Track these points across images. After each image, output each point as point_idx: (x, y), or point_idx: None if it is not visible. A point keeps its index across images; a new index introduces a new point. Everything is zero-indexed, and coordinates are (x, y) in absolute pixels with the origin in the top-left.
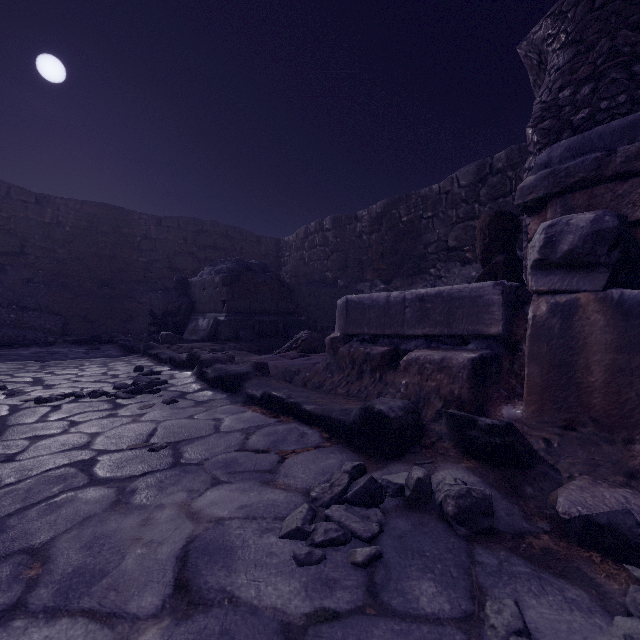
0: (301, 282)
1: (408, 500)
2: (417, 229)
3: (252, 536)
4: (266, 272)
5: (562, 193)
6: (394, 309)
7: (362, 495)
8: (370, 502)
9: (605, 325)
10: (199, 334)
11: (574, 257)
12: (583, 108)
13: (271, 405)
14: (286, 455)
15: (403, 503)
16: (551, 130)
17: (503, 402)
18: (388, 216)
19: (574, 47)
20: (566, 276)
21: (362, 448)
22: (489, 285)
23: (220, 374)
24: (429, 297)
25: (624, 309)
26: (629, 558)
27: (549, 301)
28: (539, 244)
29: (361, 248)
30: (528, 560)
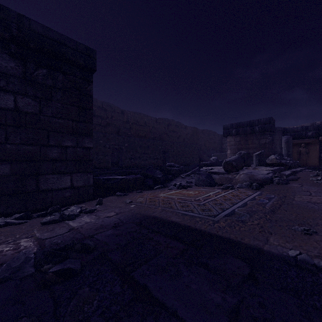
0: None
1: None
2: None
3: None
4: None
5: None
6: None
7: None
8: None
9: None
10: None
11: None
12: None
13: None
14: None
15: None
16: None
17: None
18: None
19: None
20: None
21: None
22: None
23: None
24: None
25: None
26: None
27: None
28: None
29: None
30: None
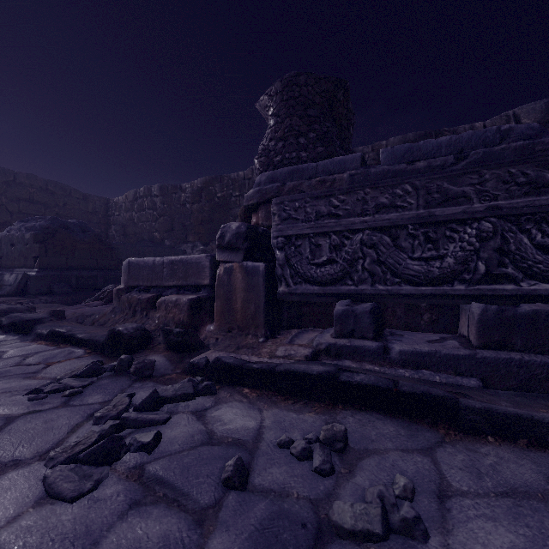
0: (131, 240)
1: (115, 371)
2: (228, 204)
3: (5, 397)
4: (86, 231)
5: (265, 203)
6: (158, 269)
7: (87, 372)
8: (92, 375)
9: (242, 279)
10: (4, 289)
11: (231, 244)
12: (279, 155)
13: (54, 338)
14: (52, 364)
15: (114, 374)
16: (265, 163)
17: (211, 323)
18: (207, 191)
19: (276, 118)
20: (230, 254)
21: (109, 354)
22: (204, 256)
23: (13, 320)
24: (176, 262)
25: (247, 271)
26: (199, 374)
27: (224, 266)
28: (218, 236)
29: (185, 215)
30: (158, 382)
